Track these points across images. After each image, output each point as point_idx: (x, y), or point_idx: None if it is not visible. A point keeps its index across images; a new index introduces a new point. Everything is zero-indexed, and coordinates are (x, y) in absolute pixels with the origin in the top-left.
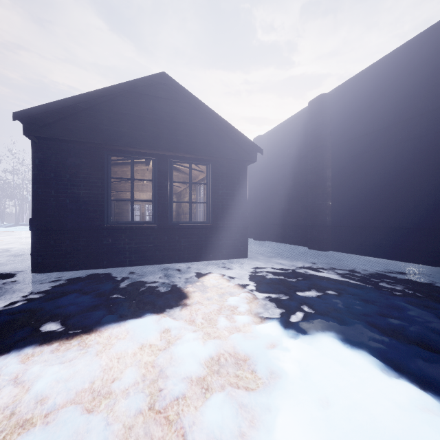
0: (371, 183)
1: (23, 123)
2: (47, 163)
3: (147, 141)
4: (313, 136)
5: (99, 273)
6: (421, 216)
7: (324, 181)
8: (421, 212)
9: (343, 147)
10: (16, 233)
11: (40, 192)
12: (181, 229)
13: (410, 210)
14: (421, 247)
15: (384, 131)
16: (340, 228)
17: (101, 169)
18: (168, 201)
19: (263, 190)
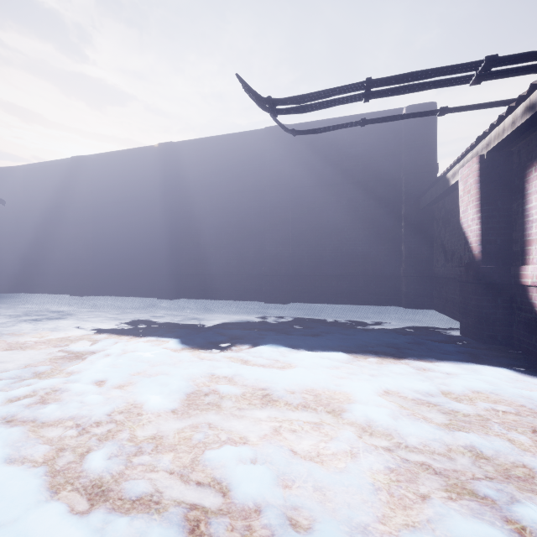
0: (121, 240)
1: None
2: None
3: None
4: (75, 190)
5: None
6: (147, 266)
7: (85, 234)
8: (147, 264)
9: (102, 207)
10: None
11: None
12: None
13: (142, 262)
14: (147, 286)
15: (128, 204)
16: (100, 275)
17: None
18: None
19: (17, 233)
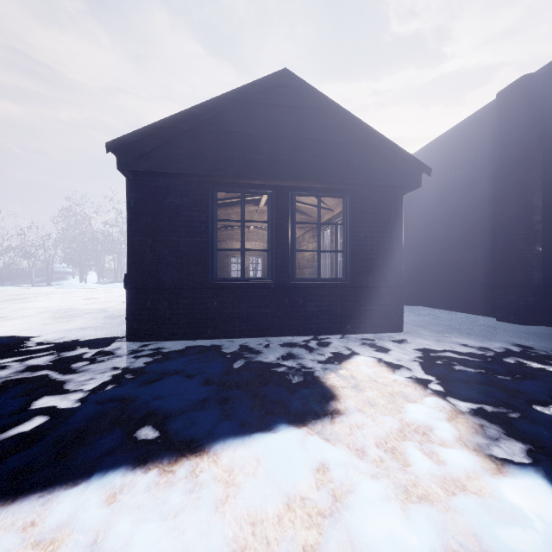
0: None
1: (117, 155)
2: (143, 204)
3: (263, 167)
4: (506, 145)
5: (203, 347)
6: None
7: (528, 213)
8: None
9: None
10: (115, 290)
11: (135, 242)
12: (306, 288)
13: None
14: None
15: None
16: None
17: (205, 209)
18: (288, 250)
19: (414, 233)
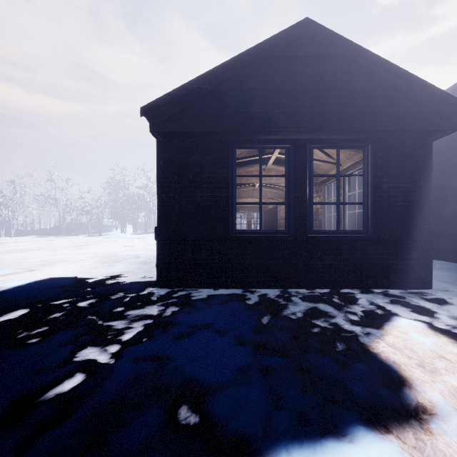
0: None
1: (149, 118)
2: (171, 164)
3: (283, 120)
4: None
5: (225, 297)
6: None
7: None
8: None
9: None
10: (145, 240)
11: (164, 198)
12: (324, 241)
13: None
14: None
15: None
16: None
17: (225, 166)
18: (306, 203)
19: None
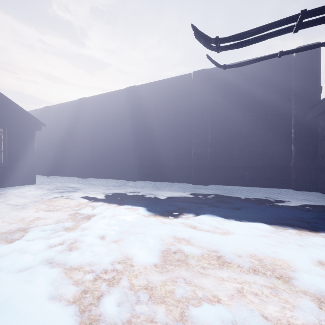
0: (105, 146)
1: None
2: None
3: None
4: (80, 118)
5: None
6: (120, 161)
7: (86, 142)
8: (120, 159)
9: (95, 127)
10: None
11: None
12: None
13: (117, 158)
14: (120, 173)
15: (109, 124)
16: (94, 166)
17: None
18: None
19: (51, 143)
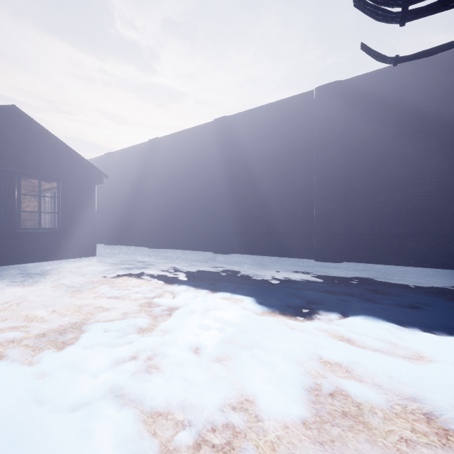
0: (184, 204)
1: None
2: None
3: None
4: (152, 166)
5: None
6: (204, 225)
7: (159, 199)
8: (205, 223)
9: (170, 178)
10: None
11: None
12: (30, 234)
13: (200, 221)
14: (204, 242)
15: (190, 173)
16: (169, 232)
17: None
18: (15, 211)
19: (115, 201)
